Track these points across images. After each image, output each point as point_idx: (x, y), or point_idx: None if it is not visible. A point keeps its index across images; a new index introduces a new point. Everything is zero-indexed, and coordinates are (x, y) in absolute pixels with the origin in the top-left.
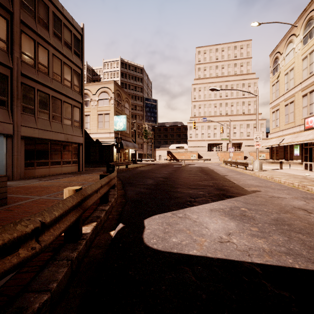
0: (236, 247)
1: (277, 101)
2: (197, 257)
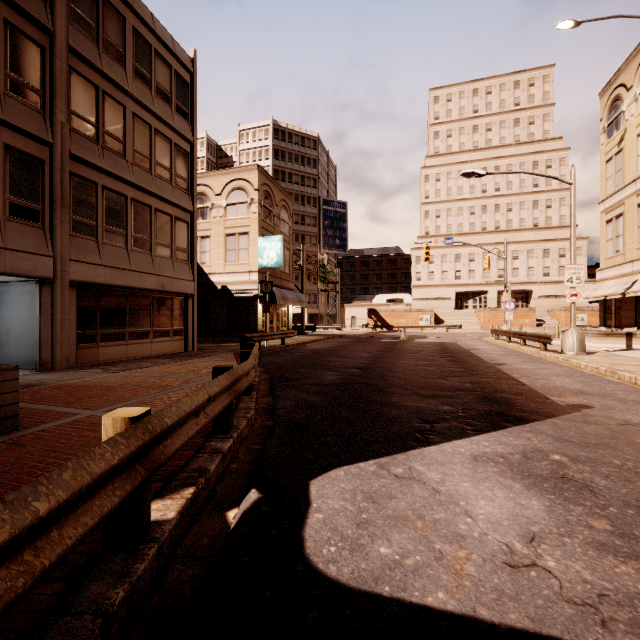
0: (560, 588)
1: (618, 197)
2: (449, 619)
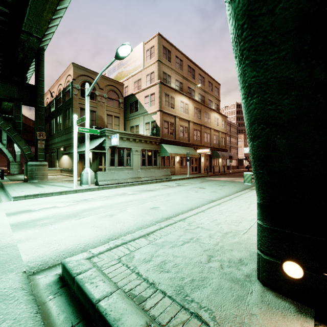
0: None
1: None
2: None
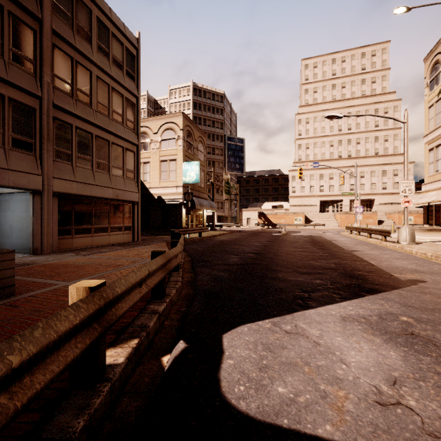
0: (422, 423)
1: (438, 132)
2: None
